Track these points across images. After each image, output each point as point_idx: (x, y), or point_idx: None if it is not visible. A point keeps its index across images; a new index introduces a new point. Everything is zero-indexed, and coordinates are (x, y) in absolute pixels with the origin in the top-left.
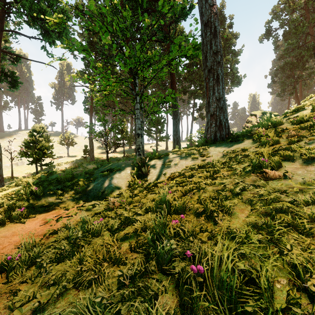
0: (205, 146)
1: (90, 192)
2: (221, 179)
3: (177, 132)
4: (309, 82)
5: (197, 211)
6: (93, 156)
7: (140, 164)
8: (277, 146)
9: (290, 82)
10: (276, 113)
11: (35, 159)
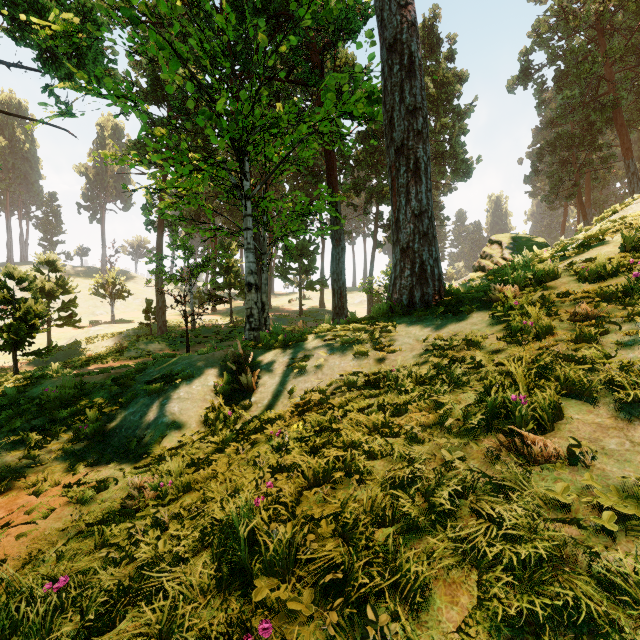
0: (387, 324)
1: (113, 436)
2: (408, 446)
3: (341, 274)
4: (604, 175)
5: (323, 581)
6: (165, 323)
7: (233, 367)
8: (548, 344)
9: (568, 174)
10: (542, 240)
11: (10, 341)
